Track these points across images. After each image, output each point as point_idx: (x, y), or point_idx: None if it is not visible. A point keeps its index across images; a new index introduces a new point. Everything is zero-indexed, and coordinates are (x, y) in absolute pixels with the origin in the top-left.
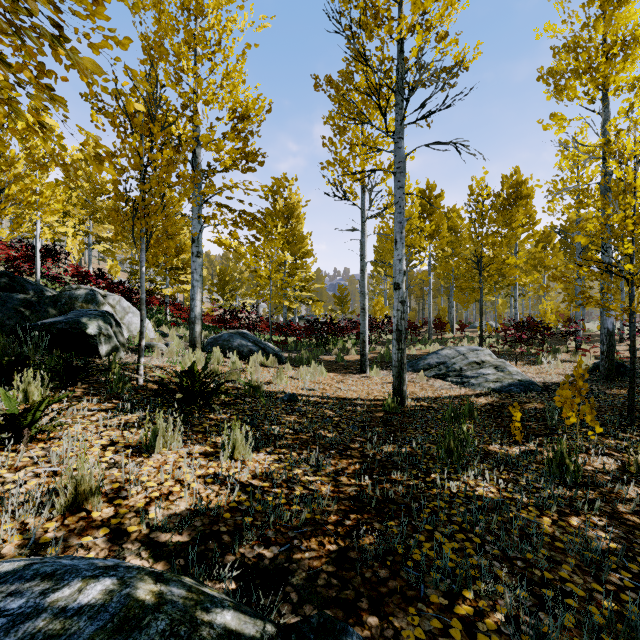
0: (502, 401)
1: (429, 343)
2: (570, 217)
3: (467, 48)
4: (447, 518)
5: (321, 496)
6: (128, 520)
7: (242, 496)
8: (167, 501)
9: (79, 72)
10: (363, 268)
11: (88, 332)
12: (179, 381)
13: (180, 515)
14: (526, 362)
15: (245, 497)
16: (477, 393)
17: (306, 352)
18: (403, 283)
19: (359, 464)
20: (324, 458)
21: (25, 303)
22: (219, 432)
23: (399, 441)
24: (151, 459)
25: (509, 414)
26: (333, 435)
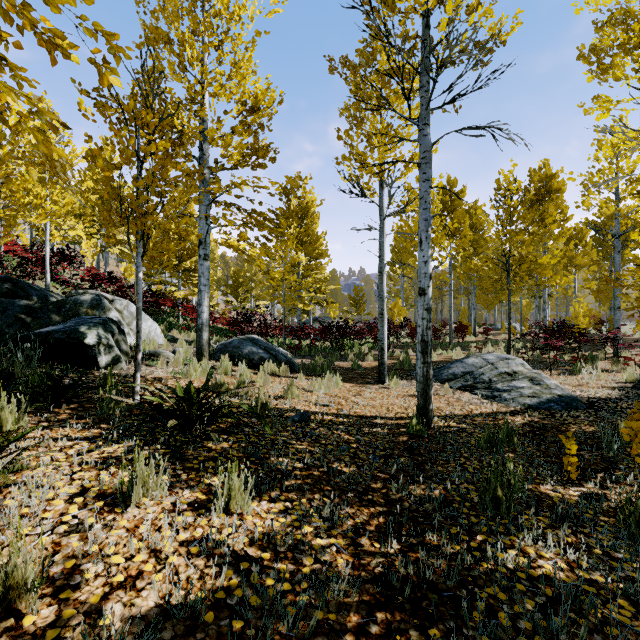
0: (542, 421)
1: (450, 347)
2: (603, 212)
3: (504, 18)
4: (510, 621)
5: (337, 575)
6: (71, 631)
7: (233, 578)
8: (132, 590)
9: (36, 36)
10: (381, 270)
11: (86, 342)
12: (175, 403)
13: (145, 618)
14: (561, 371)
15: (237, 580)
16: (511, 410)
17: (320, 358)
18: (429, 288)
19: (383, 515)
20: (340, 506)
21: (27, 310)
22: (216, 470)
23: (429, 478)
24: (125, 516)
25: (553, 439)
26: (350, 469)
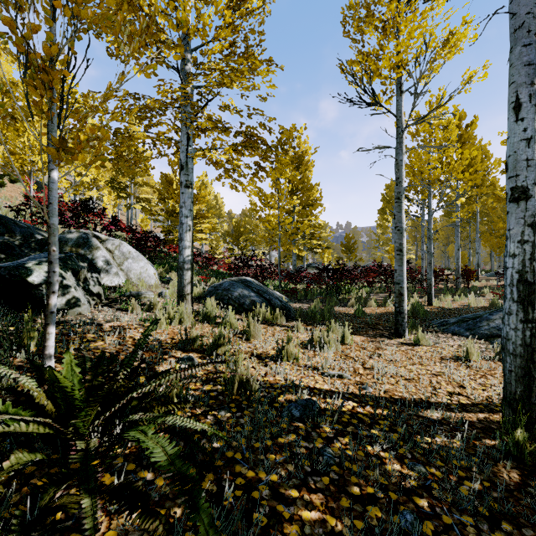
0: None
1: (458, 293)
2: None
3: None
4: None
5: None
6: None
7: None
8: None
9: None
10: (399, 195)
11: (30, 280)
12: (49, 400)
13: None
14: None
15: None
16: None
17: (318, 302)
18: (535, 186)
19: None
20: None
21: (1, 246)
22: None
23: None
24: None
25: None
26: None
